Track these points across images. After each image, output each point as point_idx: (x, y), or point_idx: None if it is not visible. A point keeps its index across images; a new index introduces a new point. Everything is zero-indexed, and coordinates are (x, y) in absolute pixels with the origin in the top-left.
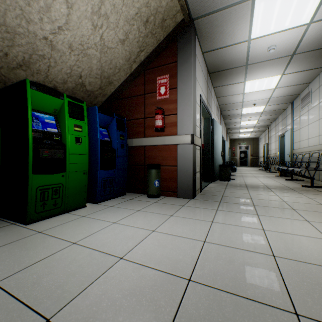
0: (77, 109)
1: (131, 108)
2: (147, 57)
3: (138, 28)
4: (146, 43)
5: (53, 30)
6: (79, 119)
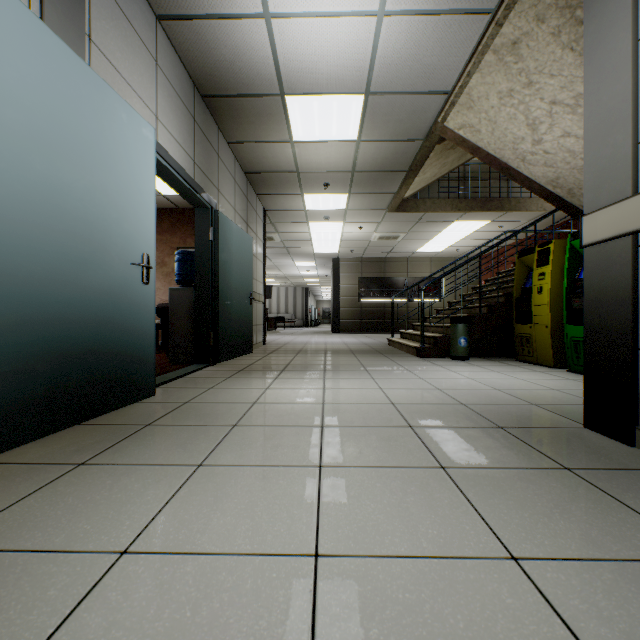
0: None
1: None
2: None
3: None
4: None
5: None
6: None
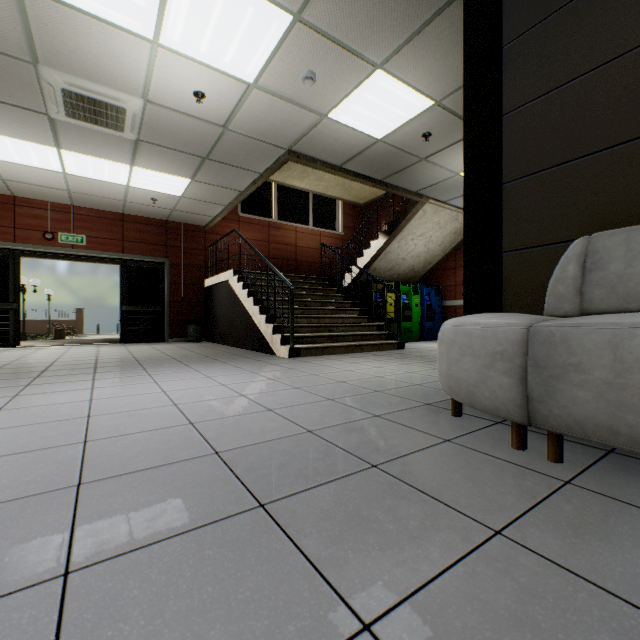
0: (415, 289)
1: (444, 278)
2: (456, 244)
3: (450, 237)
4: (455, 240)
5: (406, 254)
6: (416, 295)
